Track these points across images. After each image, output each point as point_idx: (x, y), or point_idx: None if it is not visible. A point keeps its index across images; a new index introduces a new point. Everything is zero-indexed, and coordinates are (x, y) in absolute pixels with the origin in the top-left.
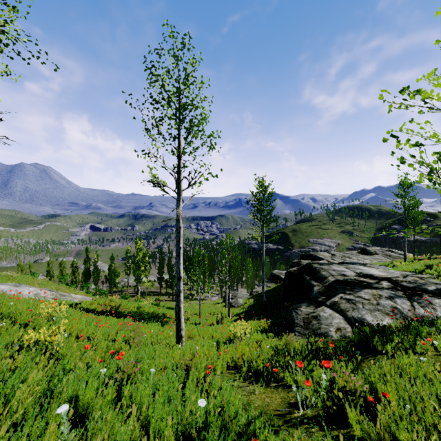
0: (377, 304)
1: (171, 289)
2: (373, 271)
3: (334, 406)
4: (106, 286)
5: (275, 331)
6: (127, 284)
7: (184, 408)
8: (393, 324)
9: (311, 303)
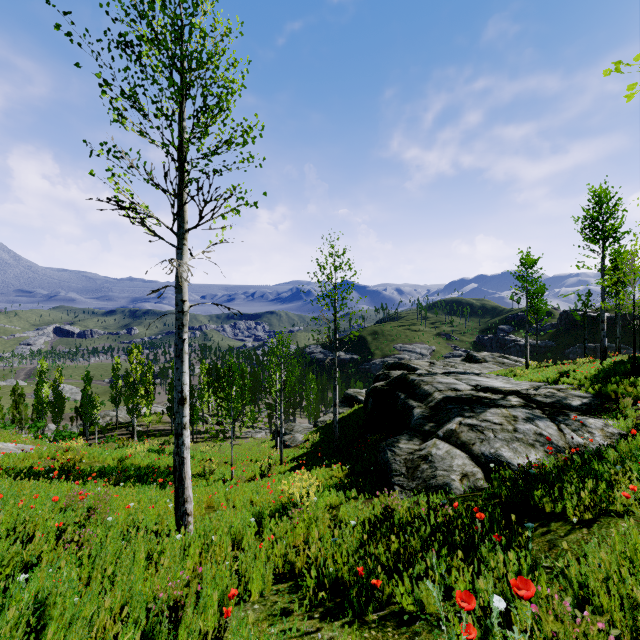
0: (515, 431)
1: (191, 424)
2: (494, 383)
3: None
4: (78, 425)
5: (359, 486)
6: (115, 419)
7: None
8: (546, 461)
9: (415, 435)
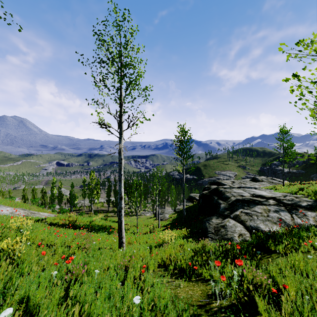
0: (268, 216)
1: (116, 207)
2: (263, 193)
3: (245, 296)
4: (68, 206)
5: (193, 237)
6: (83, 204)
7: (122, 302)
8: (280, 230)
9: (219, 216)
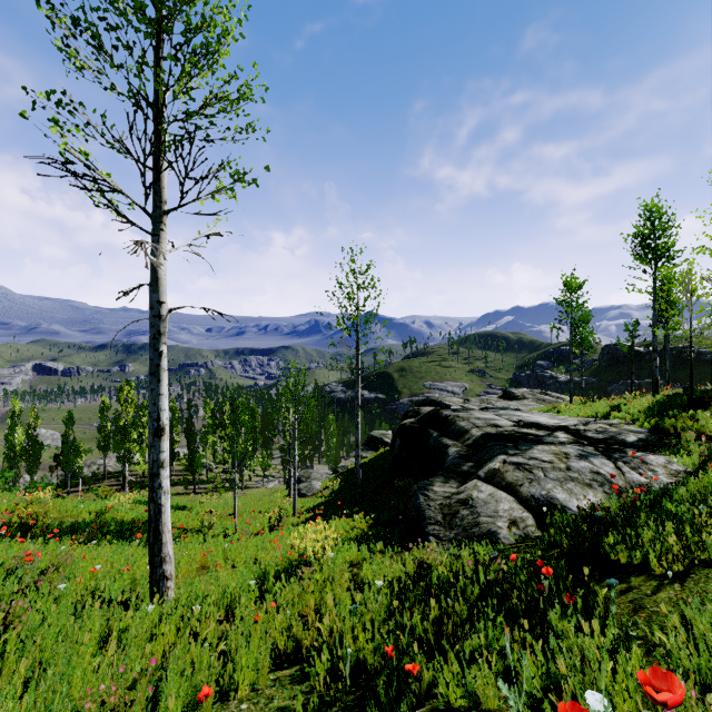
0: (568, 469)
1: (192, 472)
2: (538, 418)
3: None
4: (58, 475)
5: (385, 538)
6: (103, 469)
7: None
8: (607, 503)
9: (451, 476)
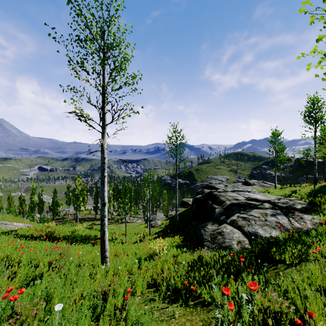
0: (265, 221)
1: None
2: (257, 196)
3: None
4: (50, 215)
5: (187, 246)
6: (68, 212)
7: None
8: (280, 235)
9: (215, 222)
